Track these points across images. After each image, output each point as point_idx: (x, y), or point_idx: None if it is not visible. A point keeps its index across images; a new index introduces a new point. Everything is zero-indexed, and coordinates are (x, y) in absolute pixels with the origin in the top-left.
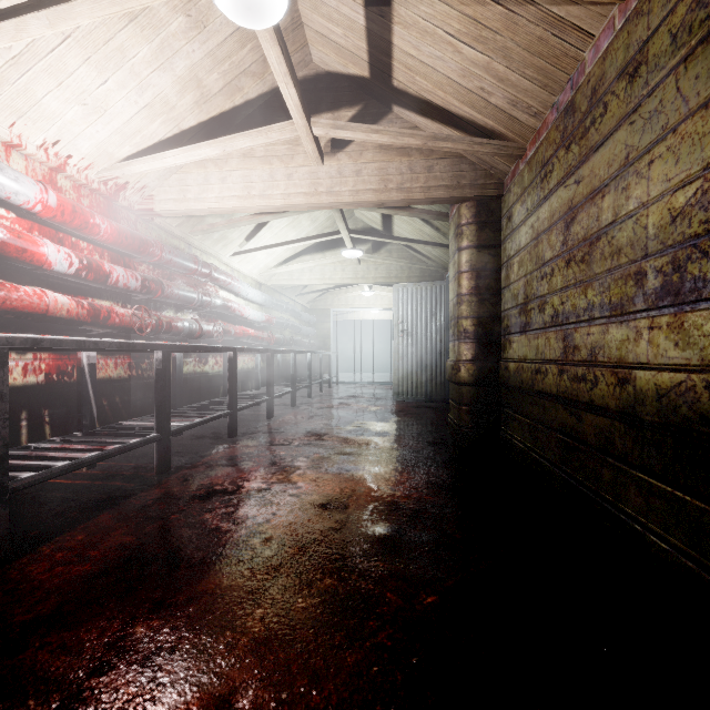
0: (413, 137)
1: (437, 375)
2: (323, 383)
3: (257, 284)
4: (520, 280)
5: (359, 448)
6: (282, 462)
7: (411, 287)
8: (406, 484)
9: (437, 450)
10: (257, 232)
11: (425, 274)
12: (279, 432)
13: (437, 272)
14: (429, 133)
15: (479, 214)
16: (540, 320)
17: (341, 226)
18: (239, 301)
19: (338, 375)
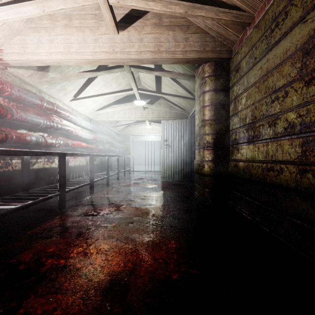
0: (178, 5)
1: (184, 168)
2: (126, 171)
3: (89, 119)
4: (248, 107)
5: (142, 217)
6: (86, 232)
7: (170, 122)
8: (175, 253)
9: (191, 217)
10: (85, 87)
11: (178, 116)
12: (93, 204)
13: (184, 115)
14: (189, 3)
15: (216, 70)
16: (271, 132)
17: (133, 85)
18: (76, 127)
19: (135, 167)
